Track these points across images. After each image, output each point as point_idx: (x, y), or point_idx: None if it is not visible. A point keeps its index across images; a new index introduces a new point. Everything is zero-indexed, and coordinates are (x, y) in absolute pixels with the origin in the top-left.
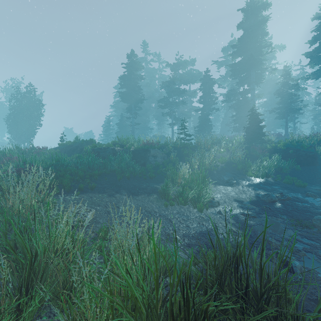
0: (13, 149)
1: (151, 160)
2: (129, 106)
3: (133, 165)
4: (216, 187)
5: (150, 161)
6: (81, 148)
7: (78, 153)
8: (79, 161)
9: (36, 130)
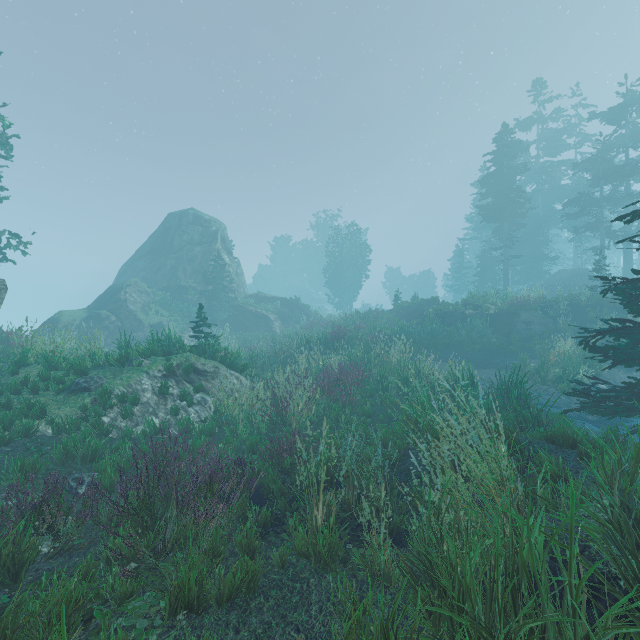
0: (353, 314)
1: (520, 329)
2: (497, 227)
3: (488, 335)
4: (628, 374)
5: (519, 330)
6: (420, 311)
7: (418, 317)
8: (421, 329)
9: (359, 282)
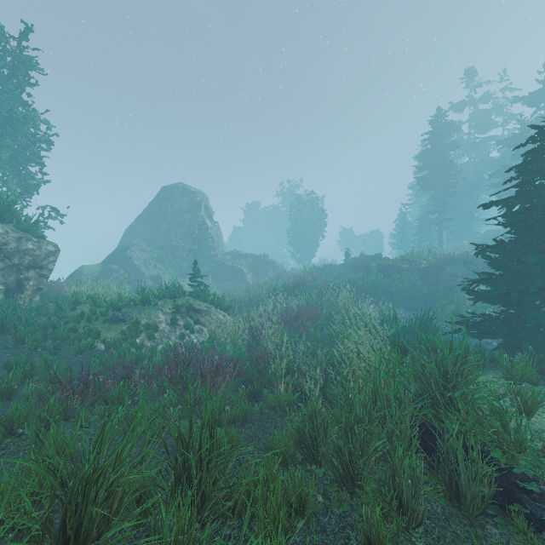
0: (311, 267)
1: (446, 280)
2: (432, 194)
3: (419, 284)
4: None
5: (444, 281)
6: (366, 265)
7: (364, 270)
8: (365, 279)
9: (317, 241)
